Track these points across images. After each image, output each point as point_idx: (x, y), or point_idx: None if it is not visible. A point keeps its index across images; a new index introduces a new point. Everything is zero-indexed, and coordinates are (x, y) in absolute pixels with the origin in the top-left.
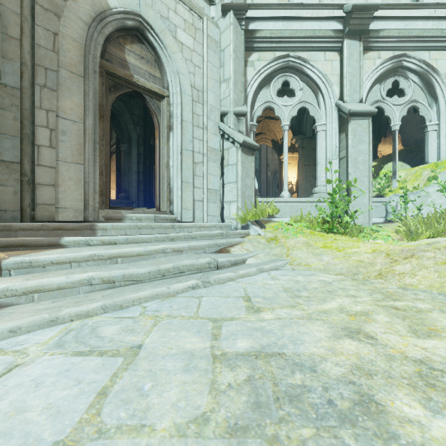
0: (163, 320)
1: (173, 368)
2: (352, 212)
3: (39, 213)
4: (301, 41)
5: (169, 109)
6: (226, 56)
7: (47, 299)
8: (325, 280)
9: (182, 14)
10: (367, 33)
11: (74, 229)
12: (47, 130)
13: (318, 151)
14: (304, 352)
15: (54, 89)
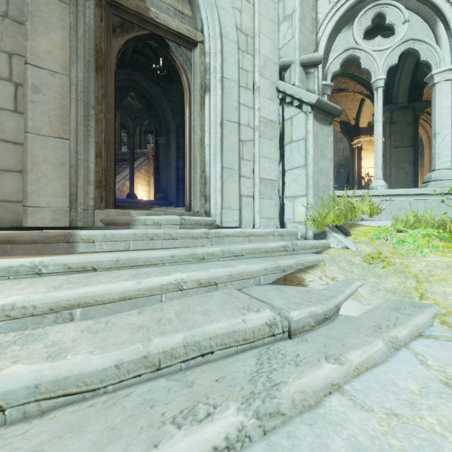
0: None
1: None
2: None
3: None
4: None
5: (204, 61)
6: None
7: None
8: None
9: None
10: None
11: (35, 242)
12: (10, 85)
13: (437, 114)
14: None
15: (22, 21)
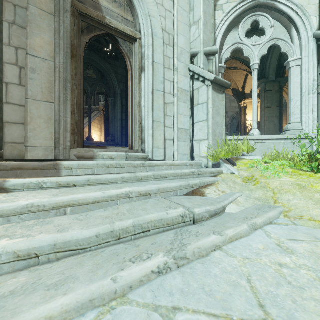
0: None
1: None
2: None
3: (7, 152)
4: None
5: (141, 51)
6: None
7: None
8: None
9: None
10: None
11: (35, 169)
12: (17, 68)
13: (291, 87)
14: None
15: (24, 27)
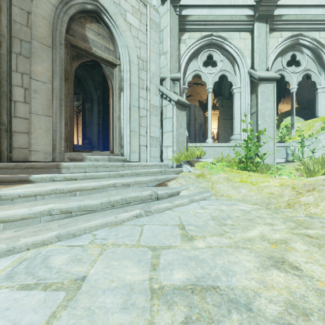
0: (108, 249)
1: (111, 306)
2: (261, 154)
3: (15, 155)
4: (221, 24)
5: (120, 75)
6: (165, 35)
7: (11, 228)
8: (244, 209)
9: (130, 1)
10: (272, 18)
11: (42, 168)
12: (22, 89)
13: (235, 108)
14: (237, 285)
15: (28, 56)
